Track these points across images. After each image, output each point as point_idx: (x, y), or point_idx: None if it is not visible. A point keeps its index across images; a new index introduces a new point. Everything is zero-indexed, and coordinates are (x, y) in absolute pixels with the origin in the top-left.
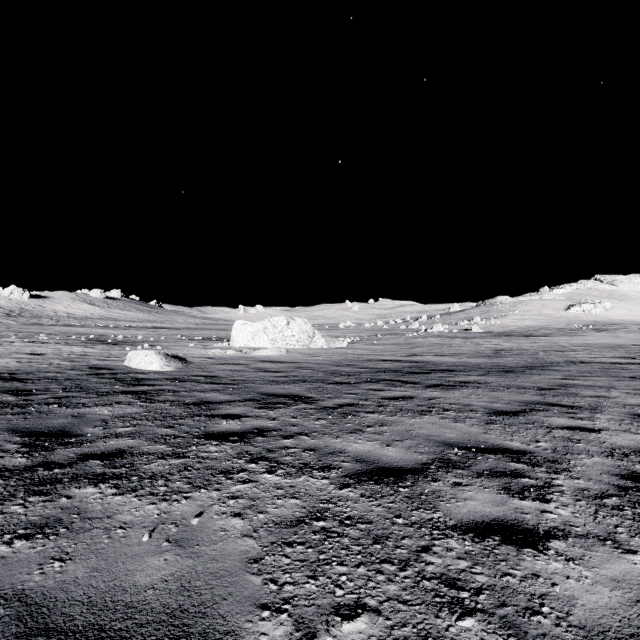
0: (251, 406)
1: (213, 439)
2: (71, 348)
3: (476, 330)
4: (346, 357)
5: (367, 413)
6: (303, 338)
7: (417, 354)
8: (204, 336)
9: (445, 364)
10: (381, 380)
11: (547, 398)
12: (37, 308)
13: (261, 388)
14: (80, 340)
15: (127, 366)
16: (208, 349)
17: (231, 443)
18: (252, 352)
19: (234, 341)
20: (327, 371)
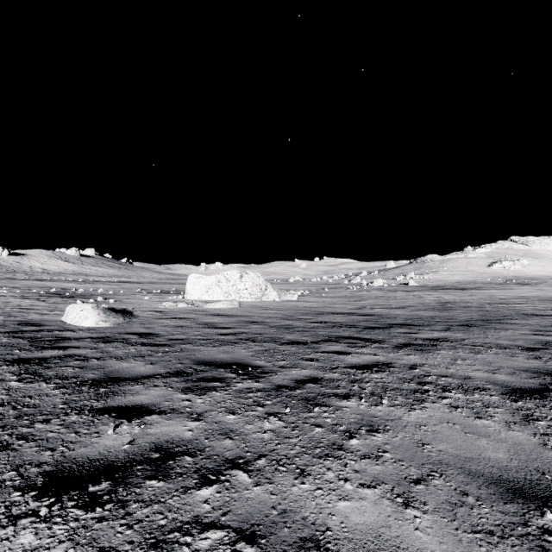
0: (173, 386)
1: (53, 492)
2: (21, 301)
3: (412, 284)
4: (298, 310)
5: (340, 398)
6: (256, 291)
7: (367, 307)
8: (163, 289)
9: (399, 317)
10: (341, 338)
11: (549, 363)
12: (14, 264)
13: (199, 352)
14: (39, 293)
15: (63, 321)
16: (161, 302)
17: (82, 510)
18: (204, 305)
19: (188, 294)
20: (279, 326)
